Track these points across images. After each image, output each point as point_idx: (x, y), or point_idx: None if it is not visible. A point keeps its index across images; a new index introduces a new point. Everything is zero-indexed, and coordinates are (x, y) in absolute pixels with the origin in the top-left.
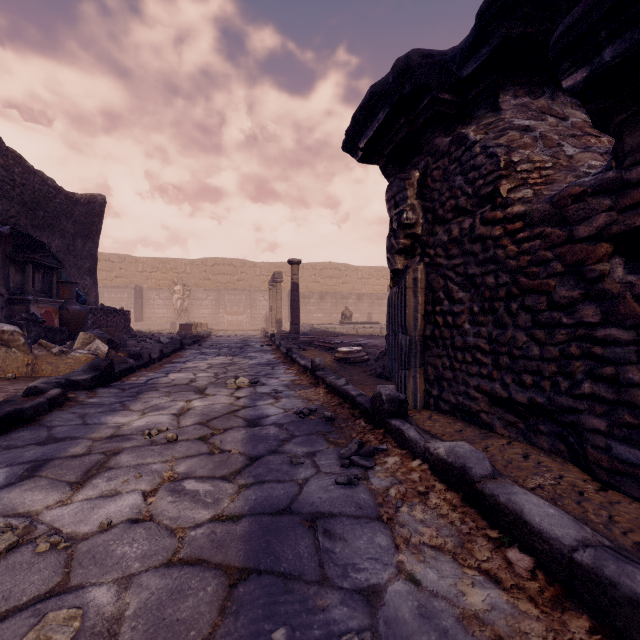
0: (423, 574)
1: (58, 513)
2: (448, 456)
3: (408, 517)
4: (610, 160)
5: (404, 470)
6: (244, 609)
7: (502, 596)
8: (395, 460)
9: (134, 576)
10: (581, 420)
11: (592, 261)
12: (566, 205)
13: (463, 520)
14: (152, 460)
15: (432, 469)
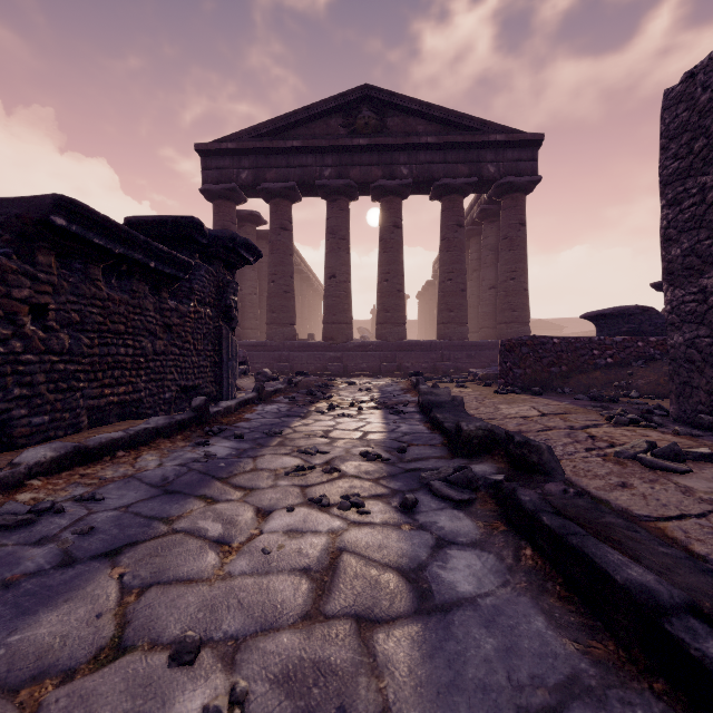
0: (153, 465)
1: (333, 523)
2: (59, 452)
3: (115, 475)
4: (9, 252)
5: (49, 487)
6: (228, 472)
7: (144, 456)
8: (26, 496)
9: (270, 488)
10: (9, 415)
11: (19, 314)
12: (5, 271)
13: (101, 465)
14: (246, 582)
15: (45, 475)
